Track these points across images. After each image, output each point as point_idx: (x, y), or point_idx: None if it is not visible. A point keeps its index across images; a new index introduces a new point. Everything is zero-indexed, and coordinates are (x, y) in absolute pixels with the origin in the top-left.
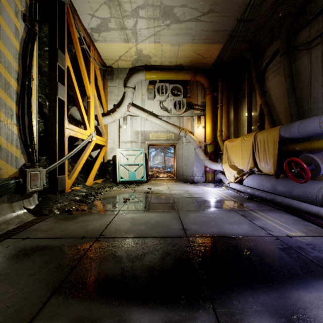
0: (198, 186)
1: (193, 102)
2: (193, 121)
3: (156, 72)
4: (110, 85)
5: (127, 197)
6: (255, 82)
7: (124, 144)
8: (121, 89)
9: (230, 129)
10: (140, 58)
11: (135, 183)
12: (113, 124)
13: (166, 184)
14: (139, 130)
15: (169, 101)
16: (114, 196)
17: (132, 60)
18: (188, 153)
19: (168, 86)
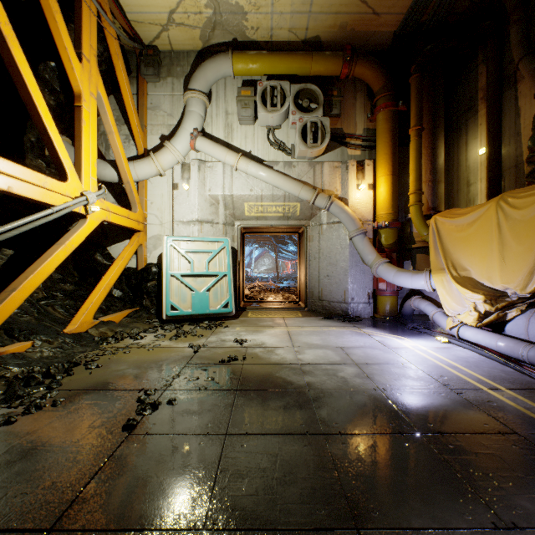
0: (367, 333)
1: (344, 130)
2: (346, 172)
3: (258, 55)
4: (153, 91)
5: (159, 387)
6: (522, 56)
7: (185, 227)
8: (179, 100)
9: (438, 190)
10: (220, 17)
11: (206, 320)
12: (159, 182)
13: (283, 323)
14: (219, 195)
15: (290, 126)
16: (120, 377)
17: (201, 24)
18: (334, 247)
19: (287, 87)
